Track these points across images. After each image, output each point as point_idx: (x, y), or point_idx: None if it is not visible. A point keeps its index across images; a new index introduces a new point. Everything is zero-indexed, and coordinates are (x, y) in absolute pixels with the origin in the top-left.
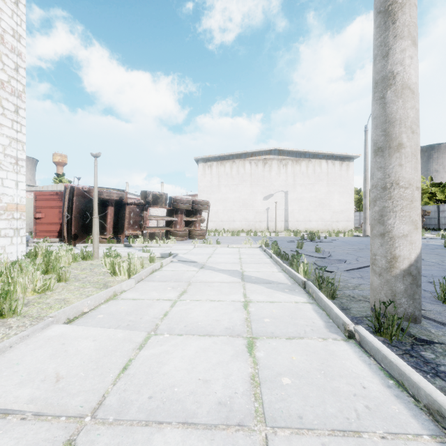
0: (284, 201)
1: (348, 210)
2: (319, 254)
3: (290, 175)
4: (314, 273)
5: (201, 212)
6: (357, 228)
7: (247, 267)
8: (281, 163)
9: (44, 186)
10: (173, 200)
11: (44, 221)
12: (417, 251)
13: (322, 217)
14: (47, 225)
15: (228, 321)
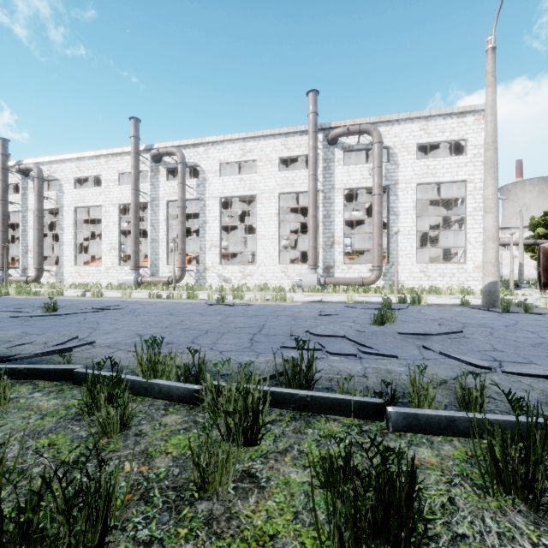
0: None
1: None
2: None
3: None
4: None
5: None
6: None
7: None
8: None
9: None
10: None
11: None
12: (485, 284)
13: None
14: None
15: None
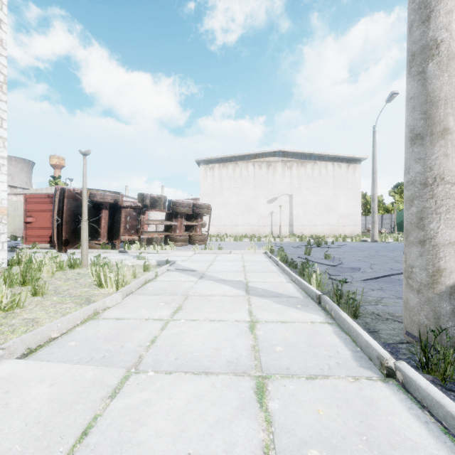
0: (289, 204)
1: (354, 214)
2: (329, 260)
3: (295, 178)
4: (327, 284)
5: (202, 216)
6: (364, 232)
7: (252, 277)
8: (286, 165)
9: (38, 189)
10: (173, 203)
11: (35, 226)
12: None
13: (328, 222)
14: (38, 230)
15: (230, 351)
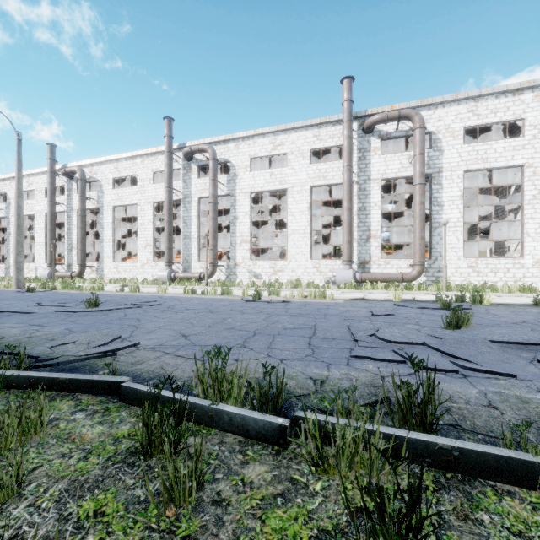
0: None
1: None
2: None
3: None
4: None
5: None
6: None
7: None
8: None
9: None
10: None
11: None
12: None
13: None
14: None
15: None
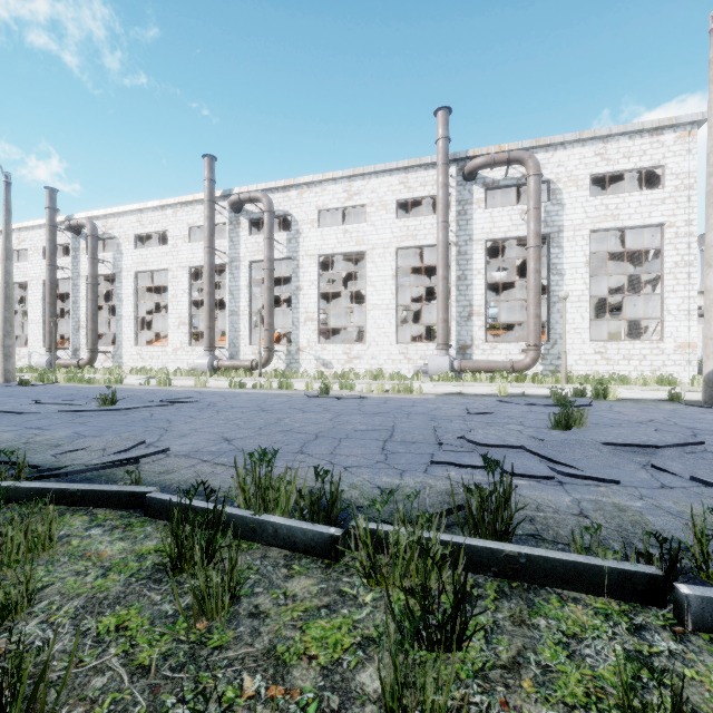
0: None
1: None
2: None
3: None
4: None
5: None
6: None
7: None
8: None
9: None
10: None
11: None
12: (708, 370)
13: None
14: None
15: None
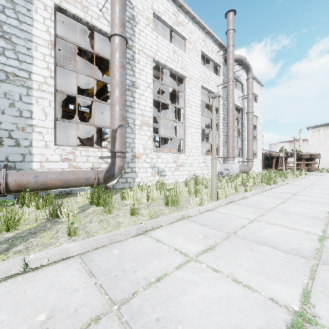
0: None
1: None
2: None
3: None
4: None
5: (314, 159)
6: None
7: None
8: None
9: None
10: (300, 154)
11: None
12: None
13: None
14: None
15: None
